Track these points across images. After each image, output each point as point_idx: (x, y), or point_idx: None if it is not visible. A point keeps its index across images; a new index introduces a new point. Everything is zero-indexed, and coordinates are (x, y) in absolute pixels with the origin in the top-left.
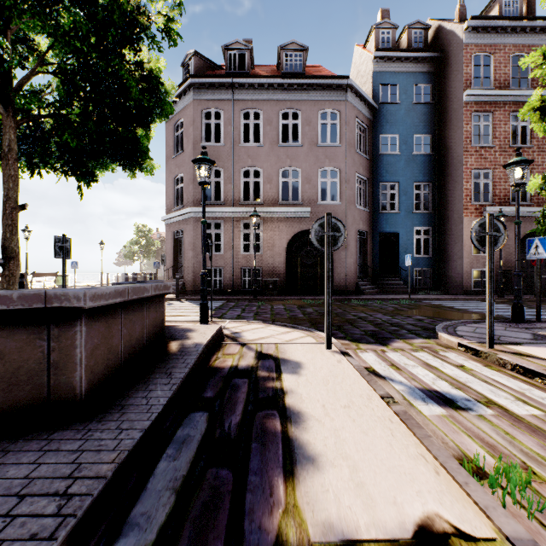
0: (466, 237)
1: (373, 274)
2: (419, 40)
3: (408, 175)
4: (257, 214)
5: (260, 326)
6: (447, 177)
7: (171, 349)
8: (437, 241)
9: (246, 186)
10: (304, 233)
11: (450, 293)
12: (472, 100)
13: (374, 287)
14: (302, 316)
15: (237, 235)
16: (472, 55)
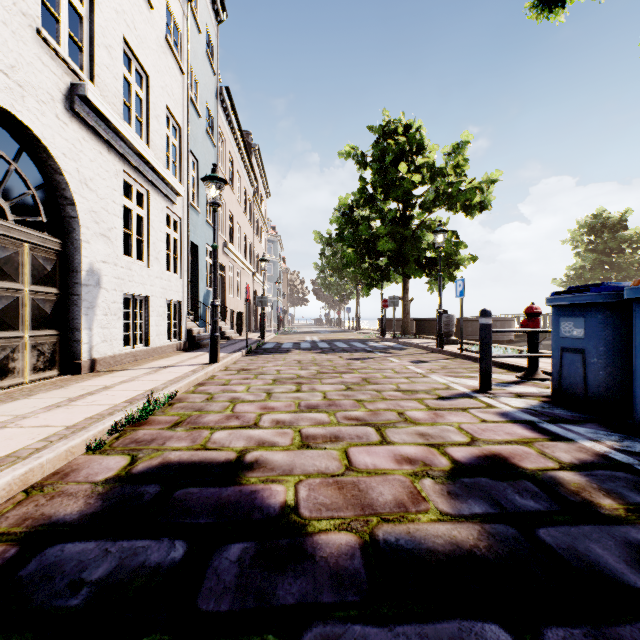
0: None
1: None
2: None
3: None
4: None
5: None
6: None
7: None
8: None
9: None
10: None
11: None
12: None
13: None
14: None
15: None
16: None
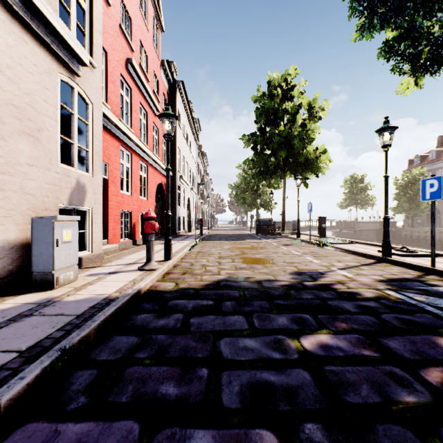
0: None
1: None
2: None
3: None
4: None
5: None
6: None
7: None
8: None
9: None
10: None
11: None
12: None
13: None
14: None
15: None
16: None
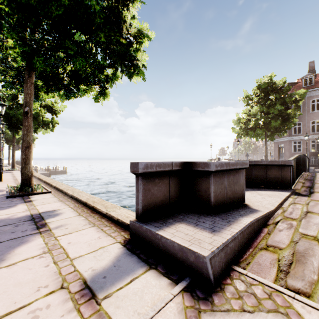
0: None
1: None
2: None
3: None
4: (318, 139)
5: None
6: None
7: None
8: None
9: None
10: None
11: None
12: None
13: None
14: None
15: (308, 145)
16: None
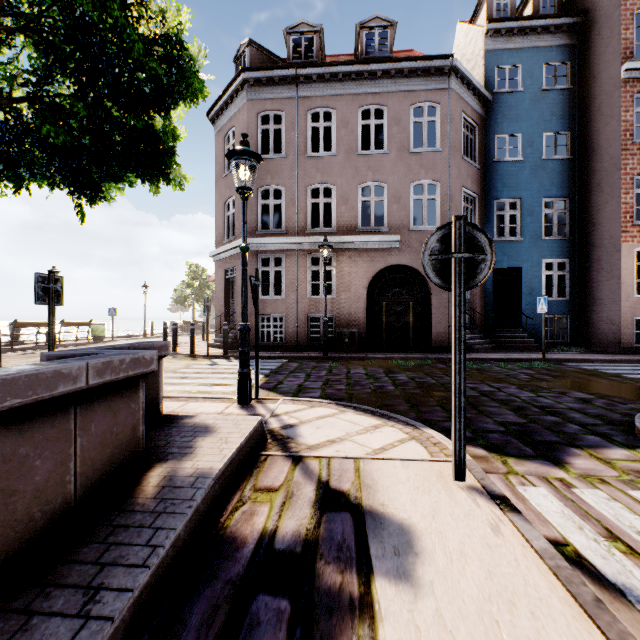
0: (624, 272)
1: (484, 323)
2: (550, 4)
3: (534, 188)
4: (328, 244)
5: (329, 411)
6: (593, 189)
7: (144, 490)
8: (577, 277)
9: (316, 213)
10: (389, 270)
11: (598, 351)
12: (634, 76)
13: (486, 342)
14: (393, 388)
15: (303, 273)
16: (633, 12)
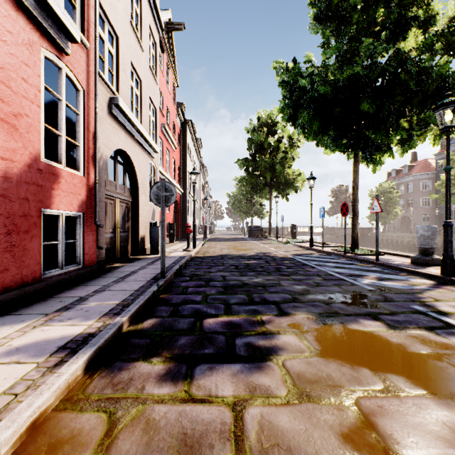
0: None
1: None
2: None
3: None
4: None
5: None
6: None
7: None
8: None
9: None
10: None
11: None
12: None
13: None
14: None
15: None
16: None
